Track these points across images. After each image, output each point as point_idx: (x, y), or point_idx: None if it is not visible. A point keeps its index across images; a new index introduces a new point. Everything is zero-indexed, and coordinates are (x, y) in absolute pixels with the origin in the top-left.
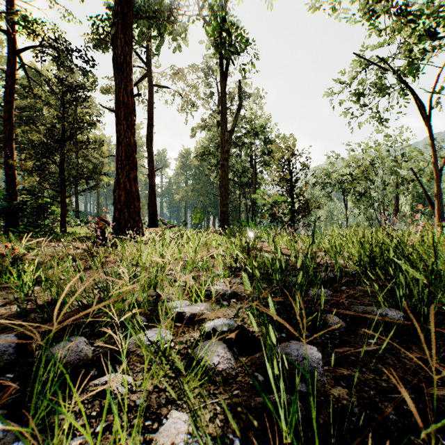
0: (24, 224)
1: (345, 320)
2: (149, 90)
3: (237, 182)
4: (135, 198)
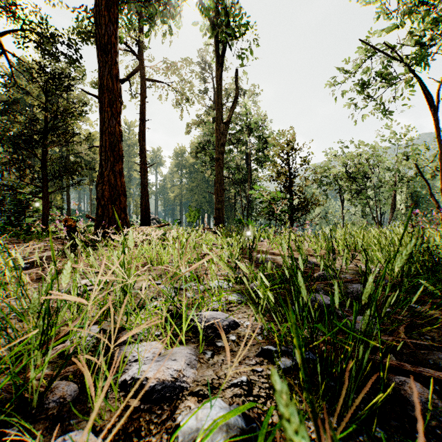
0: (4, 223)
1: (433, 389)
2: (142, 84)
3: (232, 180)
4: (120, 193)
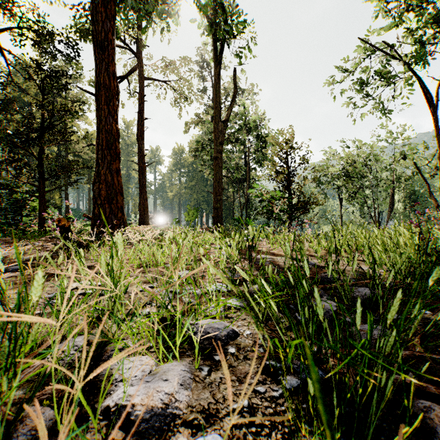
0: (1, 222)
1: None
2: (140, 83)
3: (231, 179)
4: (117, 192)
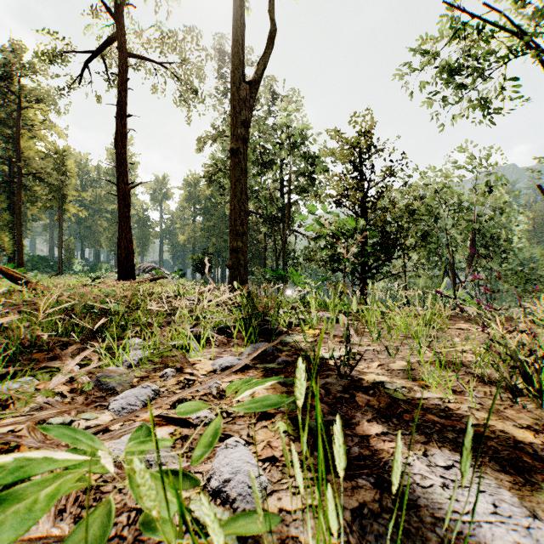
0: None
1: None
2: (121, 58)
3: (262, 216)
4: None
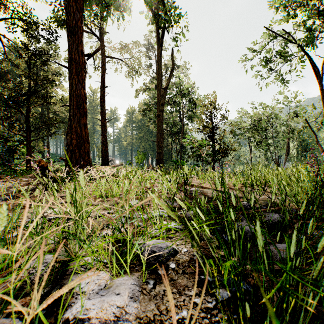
0: None
1: None
2: (102, 60)
3: (169, 131)
4: (85, 141)
